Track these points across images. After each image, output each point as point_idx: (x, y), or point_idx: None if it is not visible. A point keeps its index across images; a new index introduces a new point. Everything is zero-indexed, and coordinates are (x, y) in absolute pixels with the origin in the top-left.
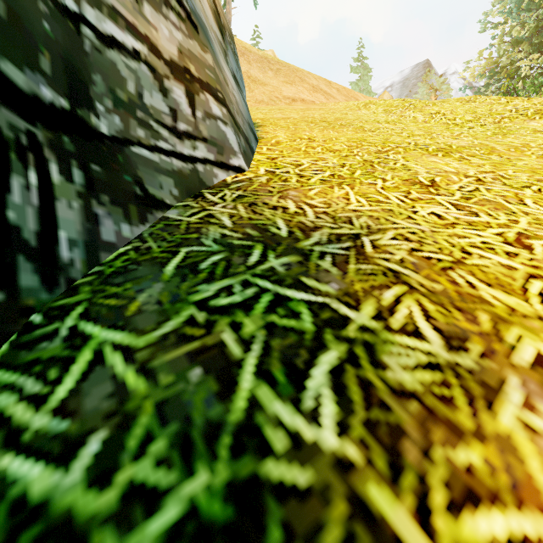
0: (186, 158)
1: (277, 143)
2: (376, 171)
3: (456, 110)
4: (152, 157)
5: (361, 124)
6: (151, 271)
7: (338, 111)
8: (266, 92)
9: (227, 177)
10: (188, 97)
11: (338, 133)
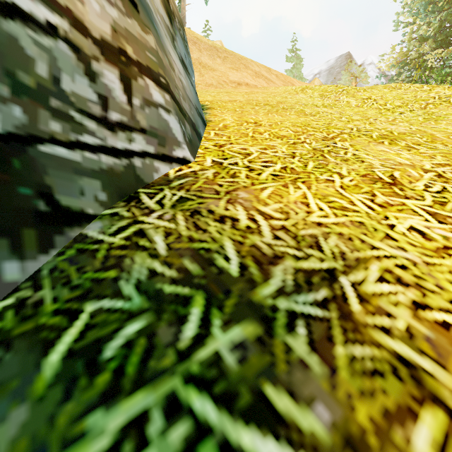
0: (119, 152)
1: (225, 127)
2: (329, 163)
3: (386, 96)
4: (71, 156)
5: (302, 107)
6: (20, 368)
7: (279, 95)
8: (215, 77)
9: (170, 170)
10: (123, 82)
11: (282, 117)
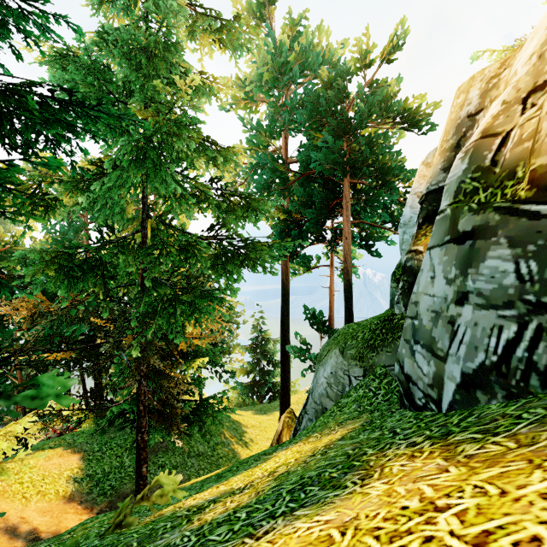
0: None
1: None
2: None
3: None
4: None
5: None
6: None
7: None
8: None
9: None
10: None
11: None
